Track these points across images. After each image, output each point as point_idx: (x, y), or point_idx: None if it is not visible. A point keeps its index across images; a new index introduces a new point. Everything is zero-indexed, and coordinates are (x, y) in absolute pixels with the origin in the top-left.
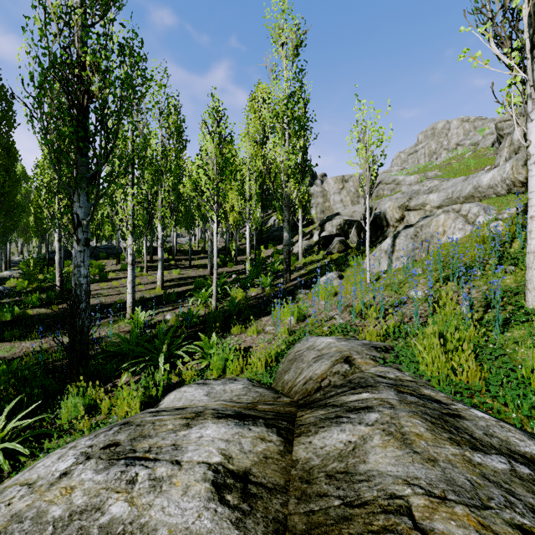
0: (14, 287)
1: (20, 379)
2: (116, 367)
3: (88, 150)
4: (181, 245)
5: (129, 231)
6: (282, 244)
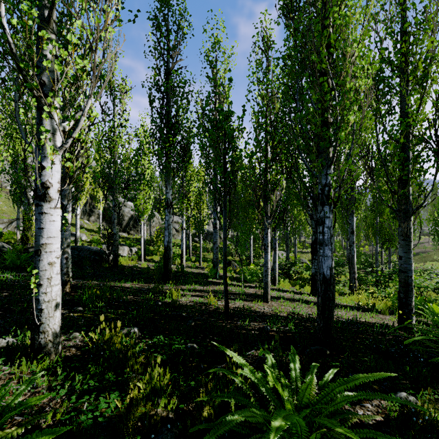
0: None
1: None
2: None
3: None
4: None
5: None
6: None
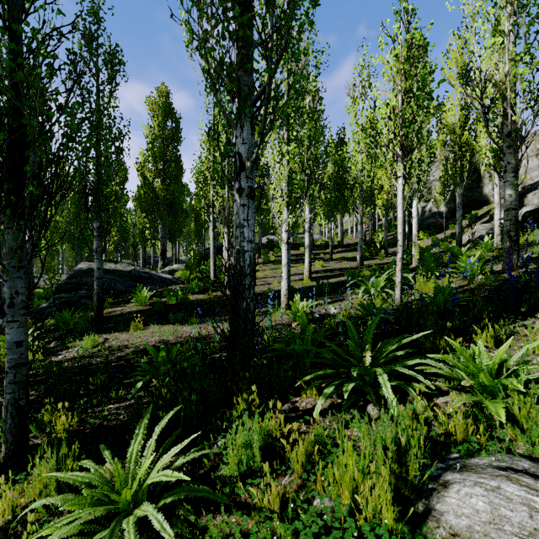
0: (180, 277)
1: (178, 373)
2: (291, 376)
3: (251, 65)
4: (316, 240)
5: (285, 203)
6: (441, 233)
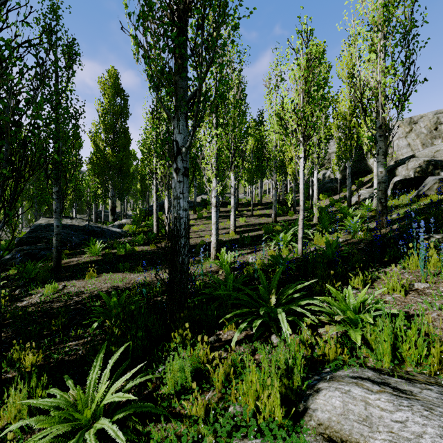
0: (128, 230)
1: (127, 314)
2: (217, 315)
3: (186, 72)
4: (241, 199)
5: (214, 174)
6: (336, 195)
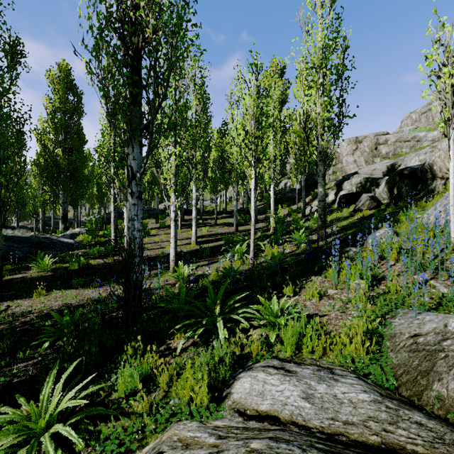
0: (82, 241)
1: (80, 332)
2: (168, 326)
3: (141, 102)
4: (206, 207)
5: (172, 190)
6: (295, 204)
